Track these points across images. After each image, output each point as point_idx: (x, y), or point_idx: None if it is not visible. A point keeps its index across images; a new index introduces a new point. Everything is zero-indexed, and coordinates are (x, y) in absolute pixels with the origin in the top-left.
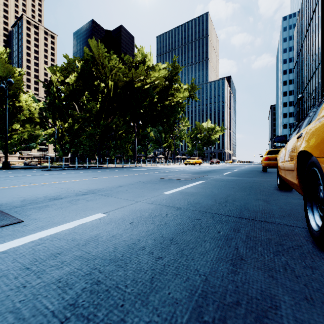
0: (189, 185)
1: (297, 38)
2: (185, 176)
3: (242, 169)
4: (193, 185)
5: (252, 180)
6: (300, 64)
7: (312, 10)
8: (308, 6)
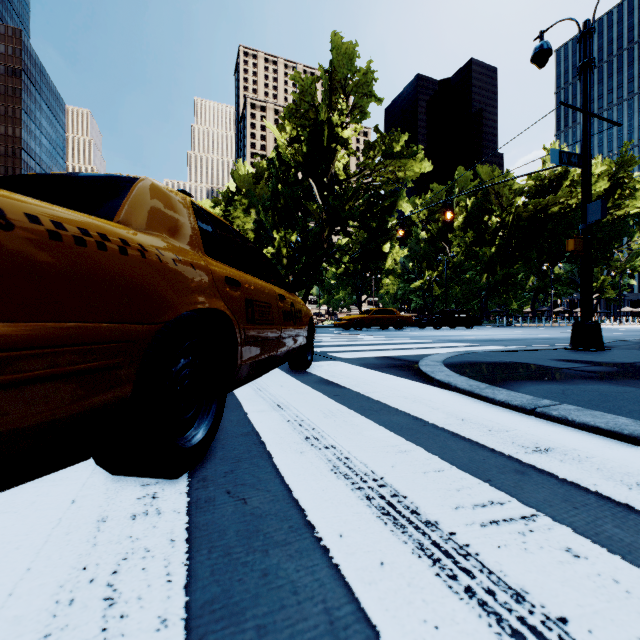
0: None
1: None
2: None
3: None
4: None
5: None
6: None
7: None
8: None
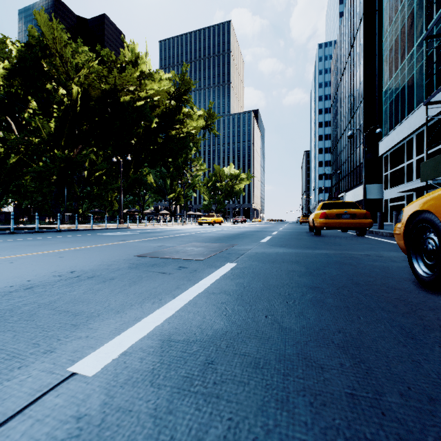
0: (202, 281)
1: (336, 70)
2: (196, 250)
3: (283, 231)
4: (213, 280)
5: (325, 255)
6: (339, 101)
7: (353, 37)
8: (348, 32)
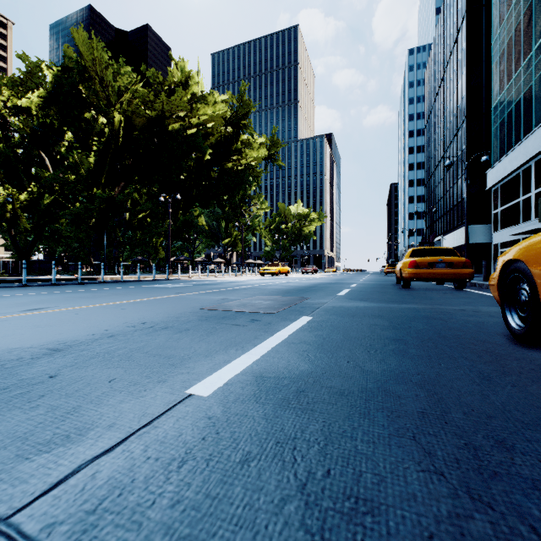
0: (279, 333)
1: (431, 82)
2: (265, 303)
3: (364, 284)
4: (290, 332)
5: (412, 310)
6: (435, 121)
7: (453, 40)
8: (447, 34)
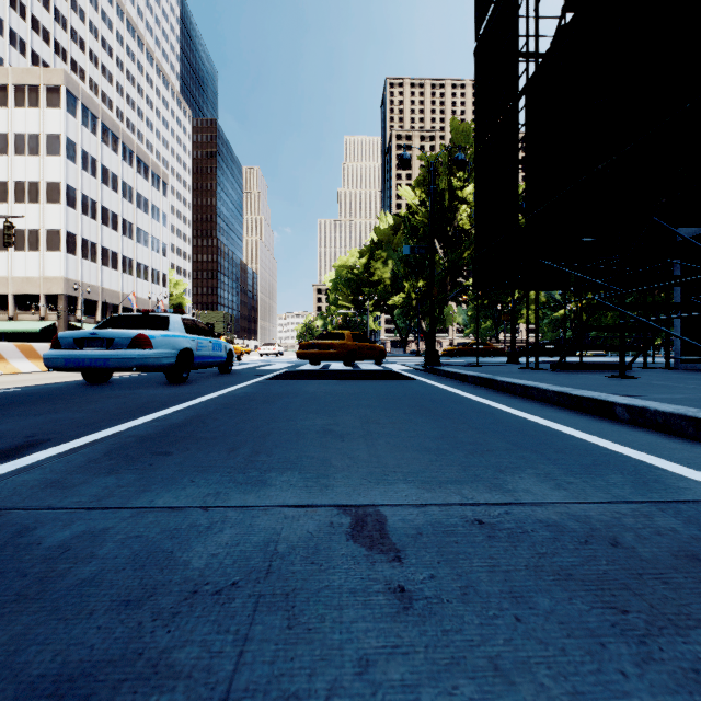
0: None
1: None
2: None
3: None
4: None
5: None
6: None
7: None
8: None
